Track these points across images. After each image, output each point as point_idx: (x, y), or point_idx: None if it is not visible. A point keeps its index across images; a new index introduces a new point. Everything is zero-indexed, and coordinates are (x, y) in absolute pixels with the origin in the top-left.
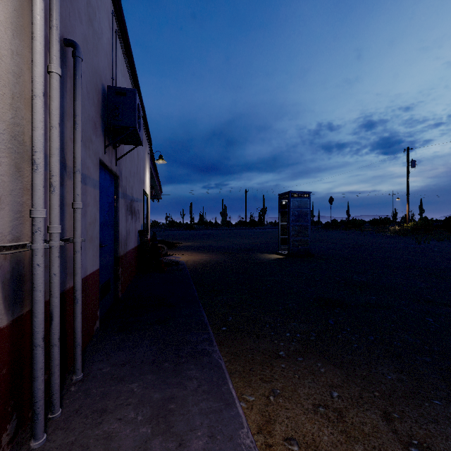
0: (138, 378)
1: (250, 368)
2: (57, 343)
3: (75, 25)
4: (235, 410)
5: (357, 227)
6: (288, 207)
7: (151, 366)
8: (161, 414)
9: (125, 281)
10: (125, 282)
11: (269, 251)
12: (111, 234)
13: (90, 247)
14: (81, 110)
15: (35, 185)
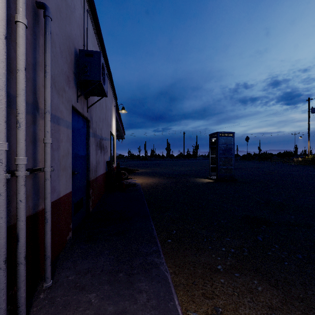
0: (96, 288)
1: (193, 282)
2: (23, 261)
3: None
4: None
5: (267, 158)
6: (217, 144)
7: (108, 275)
8: None
9: (95, 199)
10: (95, 199)
11: (202, 176)
12: (84, 164)
13: (63, 175)
14: (50, 61)
15: None
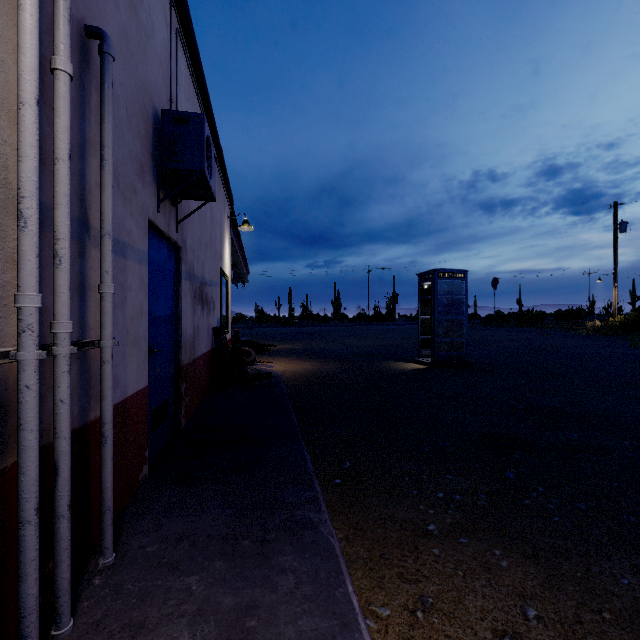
0: (200, 567)
1: (381, 554)
2: (66, 513)
3: (106, 9)
4: (358, 637)
5: (535, 322)
6: (433, 293)
7: (221, 544)
8: (232, 638)
9: (191, 402)
10: (191, 403)
11: (404, 357)
12: (170, 333)
13: (133, 354)
14: (112, 138)
15: (22, 253)
